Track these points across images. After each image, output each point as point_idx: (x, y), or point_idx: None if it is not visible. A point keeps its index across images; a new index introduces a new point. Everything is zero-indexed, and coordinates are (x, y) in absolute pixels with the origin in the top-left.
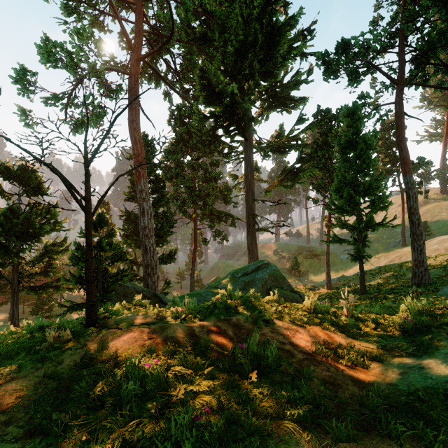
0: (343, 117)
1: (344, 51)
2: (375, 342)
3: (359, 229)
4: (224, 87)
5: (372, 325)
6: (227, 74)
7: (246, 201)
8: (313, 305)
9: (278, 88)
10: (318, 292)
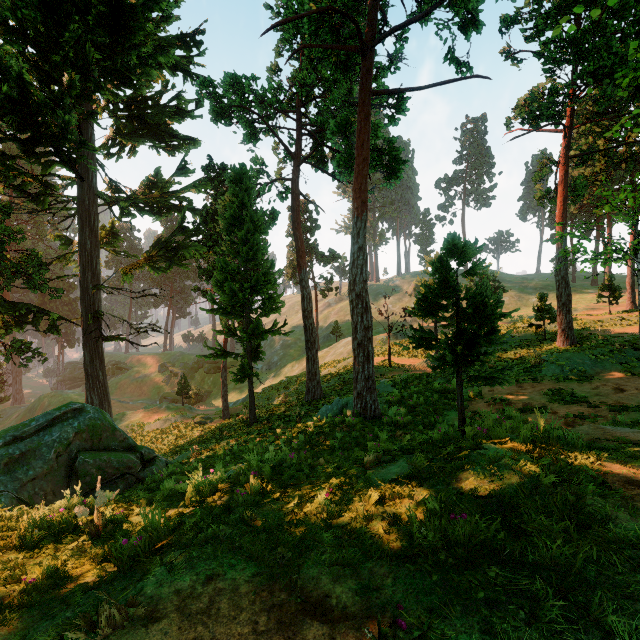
0: (229, 181)
1: (233, 90)
2: (13, 639)
3: (246, 339)
4: (5, 59)
5: (103, 552)
6: (29, 41)
7: (82, 287)
8: (36, 523)
9: (150, 109)
10: (211, 425)
